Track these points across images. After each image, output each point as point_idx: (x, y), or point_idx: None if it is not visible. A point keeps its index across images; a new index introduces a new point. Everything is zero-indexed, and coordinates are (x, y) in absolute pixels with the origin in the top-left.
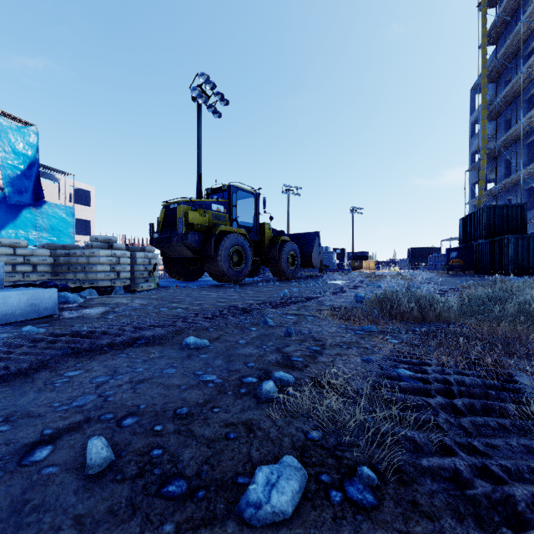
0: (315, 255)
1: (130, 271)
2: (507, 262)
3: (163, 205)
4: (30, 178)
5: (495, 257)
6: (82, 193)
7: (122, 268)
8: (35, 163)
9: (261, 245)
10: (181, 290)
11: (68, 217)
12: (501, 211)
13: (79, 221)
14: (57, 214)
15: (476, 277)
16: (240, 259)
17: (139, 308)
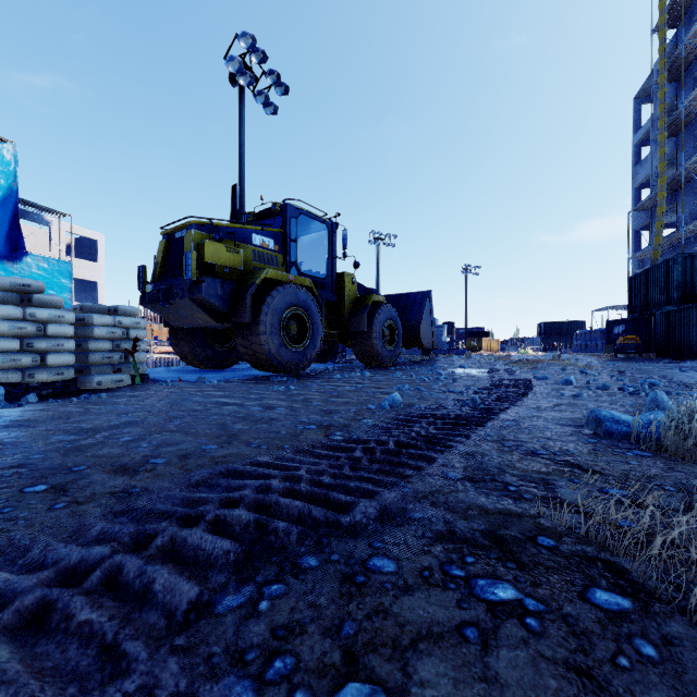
0: (425, 328)
1: (81, 352)
2: None
3: (162, 234)
4: (3, 219)
5: None
6: (86, 243)
7: (52, 345)
8: (11, 196)
9: (339, 310)
10: (173, 391)
11: (62, 276)
12: None
13: (82, 283)
14: (45, 271)
15: (666, 362)
16: (302, 332)
17: None
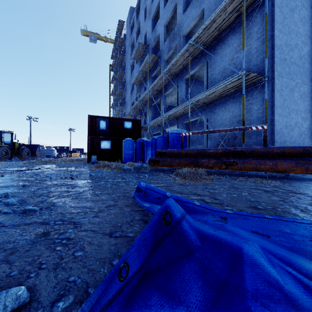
0: (38, 152)
1: None
2: None
3: None
4: None
5: None
6: None
7: None
8: None
9: (14, 149)
10: None
11: None
12: None
13: None
14: None
15: None
16: (6, 154)
17: None
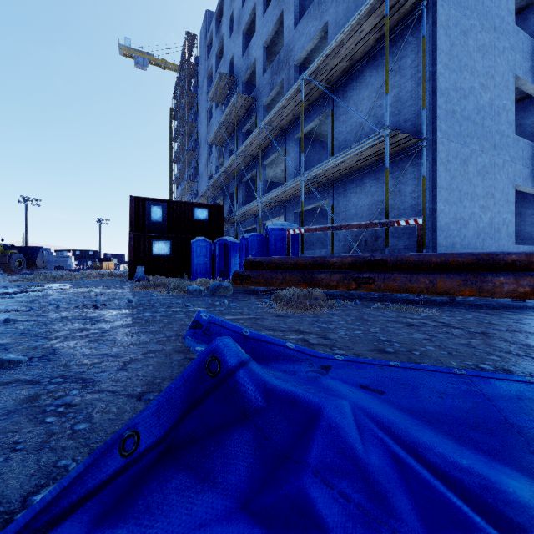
0: (40, 261)
1: None
2: None
3: None
4: None
5: None
6: None
7: None
8: None
9: None
10: None
11: None
12: None
13: None
14: None
15: None
16: None
17: None
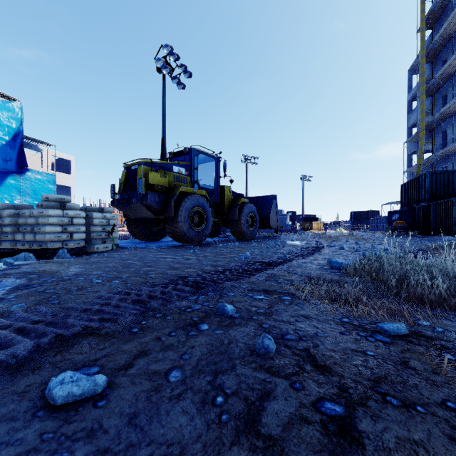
0: (273, 217)
1: (87, 232)
2: (451, 223)
3: (124, 167)
4: (14, 148)
5: (438, 219)
6: (63, 162)
7: (75, 229)
8: (19, 134)
9: (222, 207)
10: (137, 252)
11: (49, 183)
12: (443, 176)
13: (61, 187)
14: (39, 180)
15: (419, 237)
16: (201, 220)
17: (66, 279)
